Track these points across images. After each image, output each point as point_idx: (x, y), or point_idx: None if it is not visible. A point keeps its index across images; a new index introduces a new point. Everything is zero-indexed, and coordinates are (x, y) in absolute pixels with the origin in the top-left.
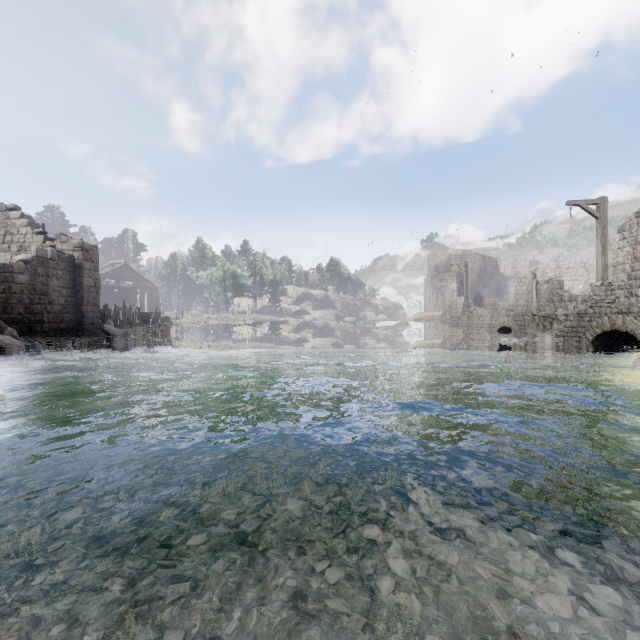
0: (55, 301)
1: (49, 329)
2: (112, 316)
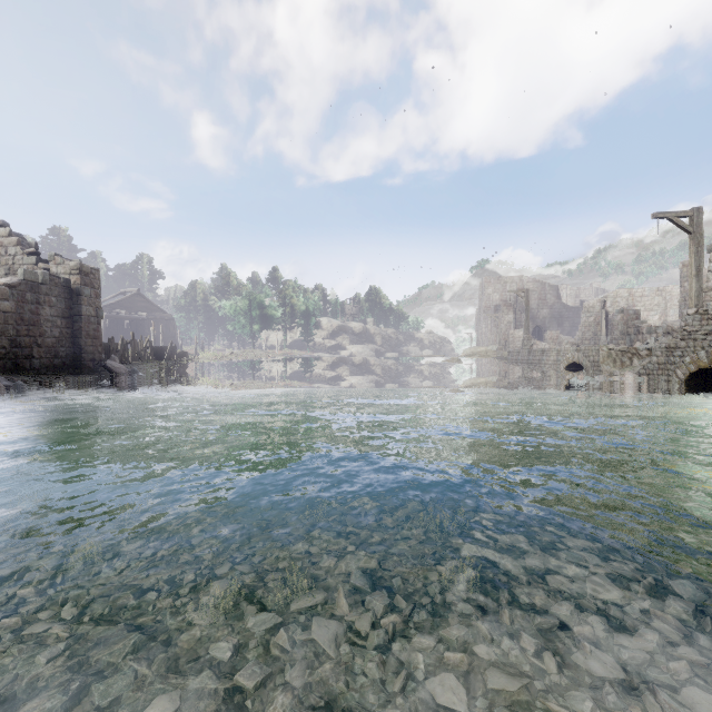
0: (47, 333)
1: (40, 366)
2: (119, 351)
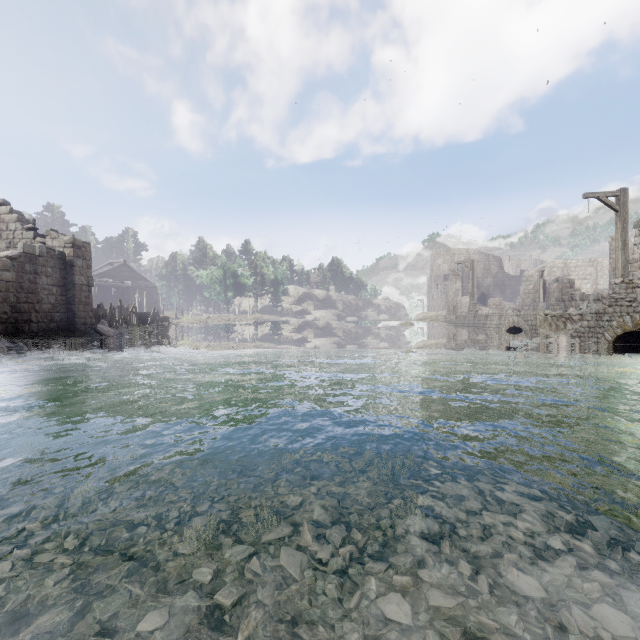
0: (44, 300)
1: (38, 329)
2: (107, 316)
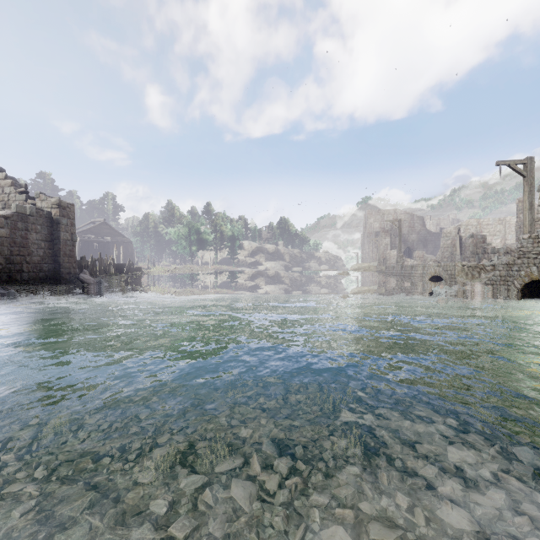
0: (34, 253)
1: (28, 278)
2: (89, 266)
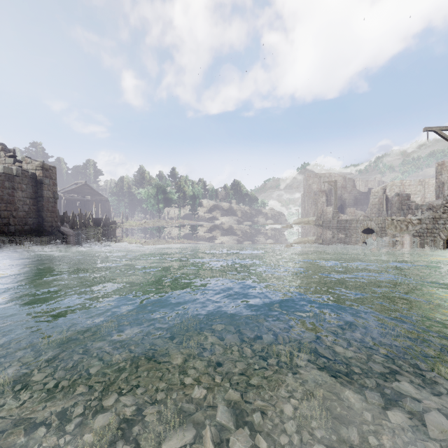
0: (20, 208)
1: (15, 230)
2: (70, 220)
